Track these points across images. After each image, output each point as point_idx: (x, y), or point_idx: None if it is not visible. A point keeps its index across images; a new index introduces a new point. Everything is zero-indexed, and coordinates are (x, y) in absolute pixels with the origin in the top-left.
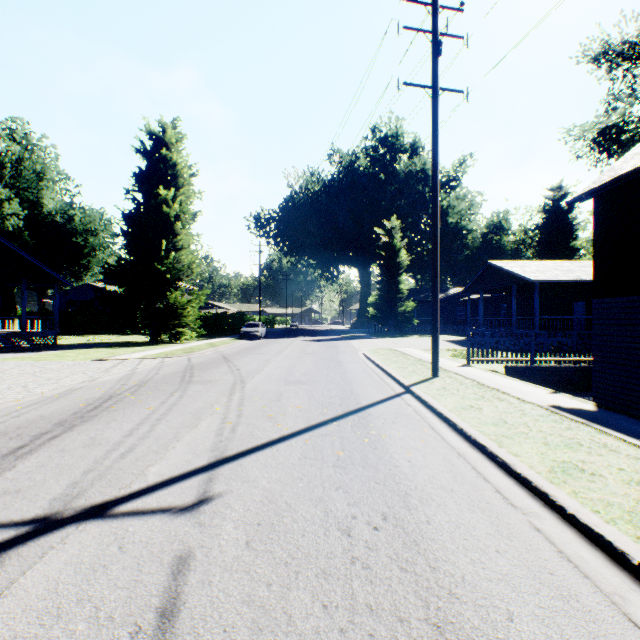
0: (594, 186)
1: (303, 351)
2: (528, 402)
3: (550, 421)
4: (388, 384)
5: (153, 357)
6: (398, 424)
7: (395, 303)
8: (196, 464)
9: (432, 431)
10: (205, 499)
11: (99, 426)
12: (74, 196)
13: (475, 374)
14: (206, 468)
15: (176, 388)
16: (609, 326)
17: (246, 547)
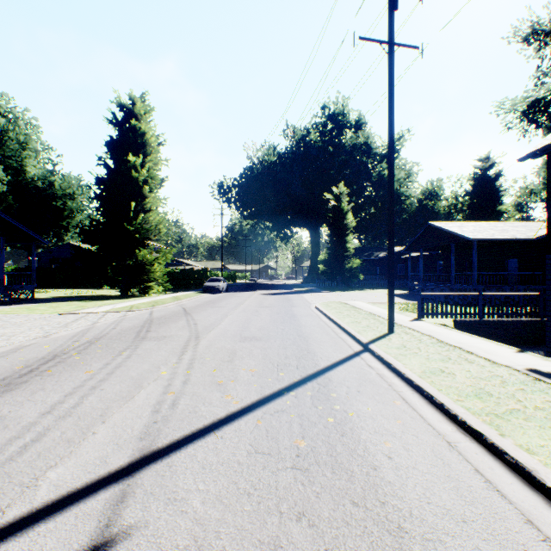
0: (549, 142)
1: (260, 304)
2: (501, 364)
3: (541, 392)
4: (344, 340)
5: (117, 311)
6: (364, 394)
7: (343, 260)
8: (112, 465)
9: (406, 405)
10: (102, 544)
11: (20, 398)
12: (56, 165)
13: (430, 329)
14: (123, 473)
15: (127, 345)
16: None
17: None
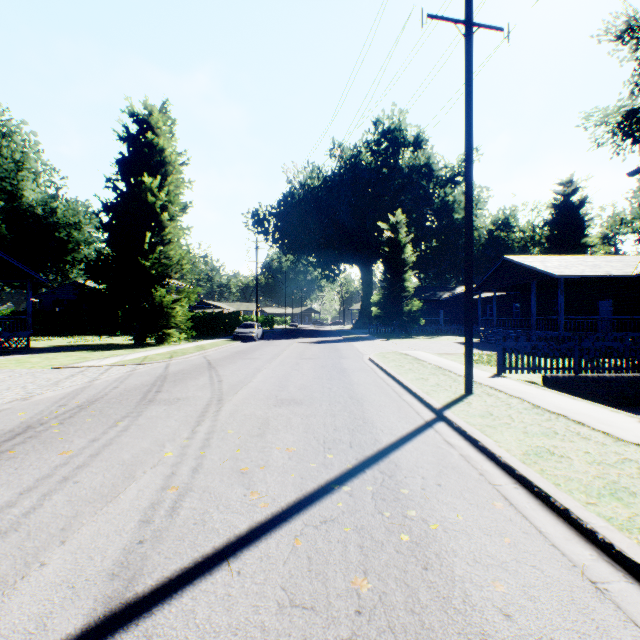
0: None
1: (301, 355)
2: (628, 442)
3: None
4: (410, 404)
5: (125, 364)
6: (448, 490)
7: (400, 302)
8: (53, 634)
9: (511, 509)
10: None
11: None
12: (60, 189)
13: (518, 389)
14: None
15: (127, 412)
16: None
17: None
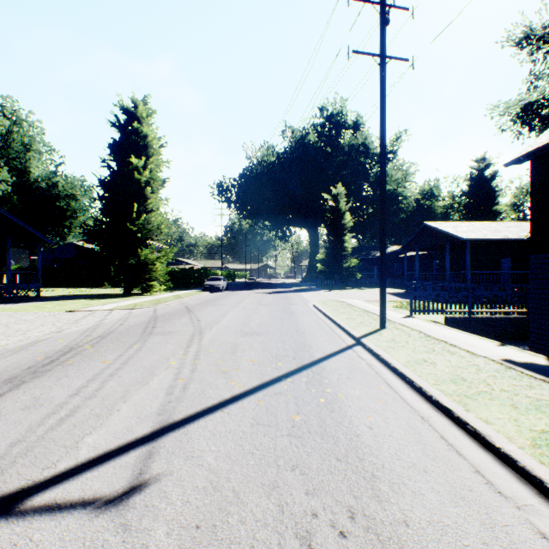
0: (532, 148)
1: (259, 302)
2: (479, 355)
3: (509, 378)
4: (339, 335)
5: (122, 308)
6: (353, 380)
7: (340, 260)
8: (138, 433)
9: (389, 389)
10: (138, 485)
11: (48, 383)
12: (59, 166)
13: (420, 325)
14: (148, 438)
15: (136, 340)
16: (547, 280)
17: None
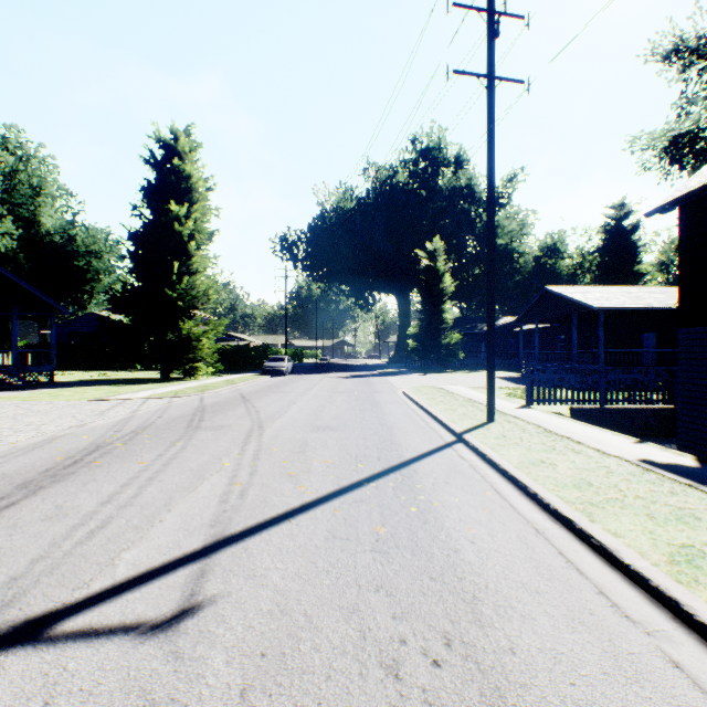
0: (680, 194)
1: (334, 389)
2: (611, 455)
3: (647, 482)
4: (435, 430)
5: (160, 397)
6: (452, 485)
7: (438, 334)
8: (187, 547)
9: (497, 496)
10: (190, 608)
11: (72, 489)
12: (77, 214)
13: (538, 418)
14: (199, 554)
15: (180, 436)
16: (699, 361)
17: (240, 702)
